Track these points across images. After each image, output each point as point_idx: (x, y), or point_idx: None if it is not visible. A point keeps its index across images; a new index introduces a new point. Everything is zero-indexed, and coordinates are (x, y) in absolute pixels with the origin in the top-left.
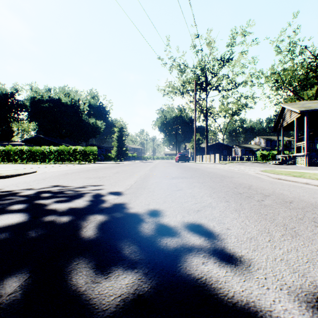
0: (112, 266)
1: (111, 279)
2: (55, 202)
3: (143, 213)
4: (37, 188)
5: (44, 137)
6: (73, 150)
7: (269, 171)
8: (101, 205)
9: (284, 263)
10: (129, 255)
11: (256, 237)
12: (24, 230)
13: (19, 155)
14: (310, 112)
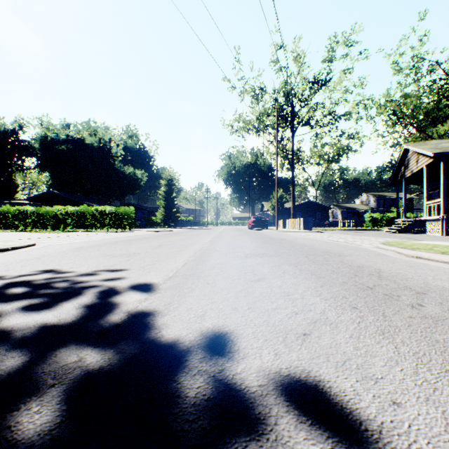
0: None
1: None
2: (22, 311)
3: (190, 342)
4: (12, 276)
5: (59, 193)
6: (100, 212)
7: (395, 244)
8: (108, 320)
9: None
10: None
11: None
12: None
13: (20, 219)
14: (448, 155)
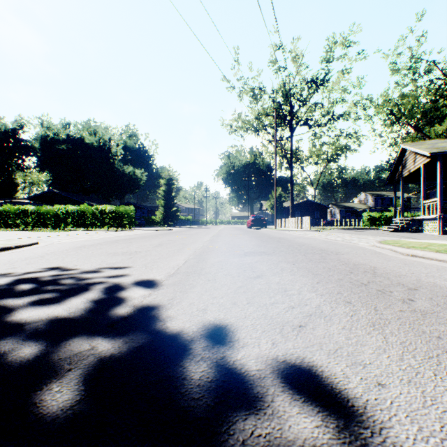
0: None
1: None
2: (33, 306)
3: (193, 333)
4: (19, 273)
5: (59, 192)
6: (100, 211)
7: (391, 243)
8: (115, 313)
9: None
10: None
11: None
12: None
13: (21, 218)
14: (445, 155)
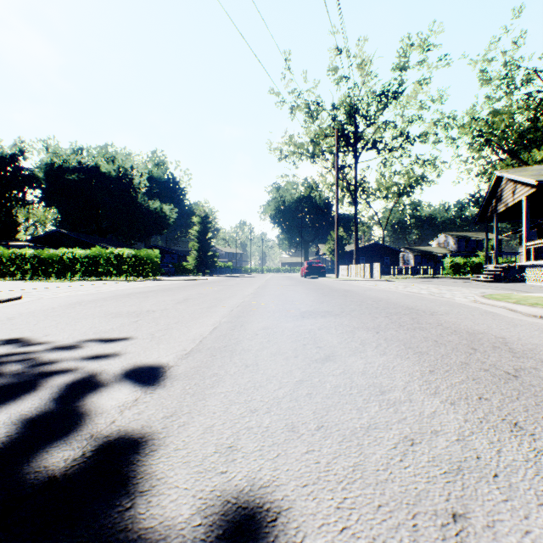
0: None
1: None
2: None
3: None
4: None
5: (68, 233)
6: (116, 256)
7: (502, 298)
8: (39, 463)
9: None
10: None
11: None
12: None
13: (17, 264)
14: None
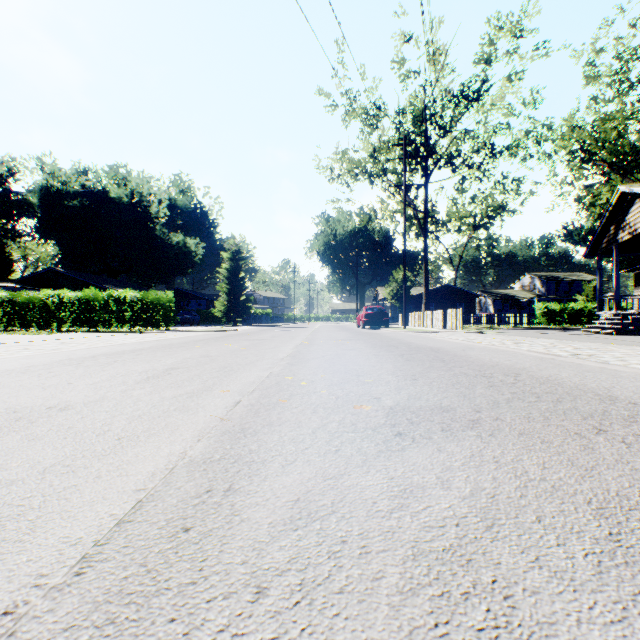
0: None
1: None
2: None
3: None
4: None
5: (65, 272)
6: (116, 300)
7: None
8: None
9: None
10: None
11: None
12: None
13: None
14: None
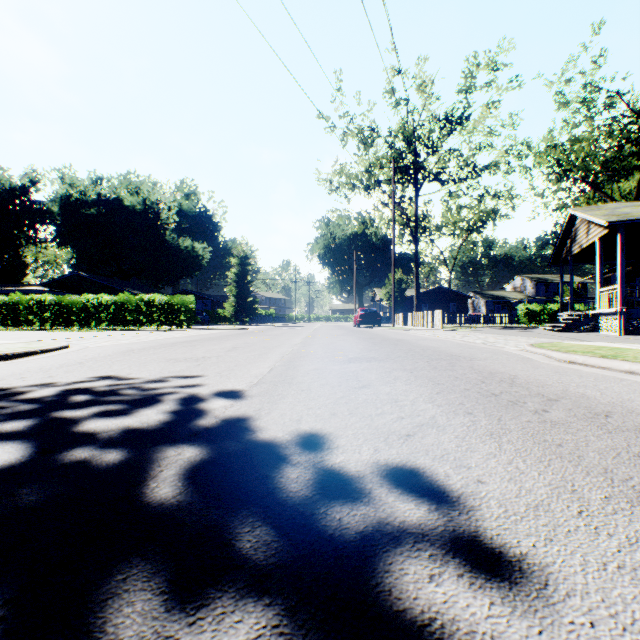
0: (209, 587)
1: (203, 627)
2: (97, 416)
3: (288, 441)
4: (62, 383)
5: (88, 276)
6: (147, 303)
7: (547, 346)
8: (196, 423)
9: (629, 578)
10: (252, 553)
11: (547, 503)
12: (14, 486)
13: (36, 312)
14: (628, 225)
